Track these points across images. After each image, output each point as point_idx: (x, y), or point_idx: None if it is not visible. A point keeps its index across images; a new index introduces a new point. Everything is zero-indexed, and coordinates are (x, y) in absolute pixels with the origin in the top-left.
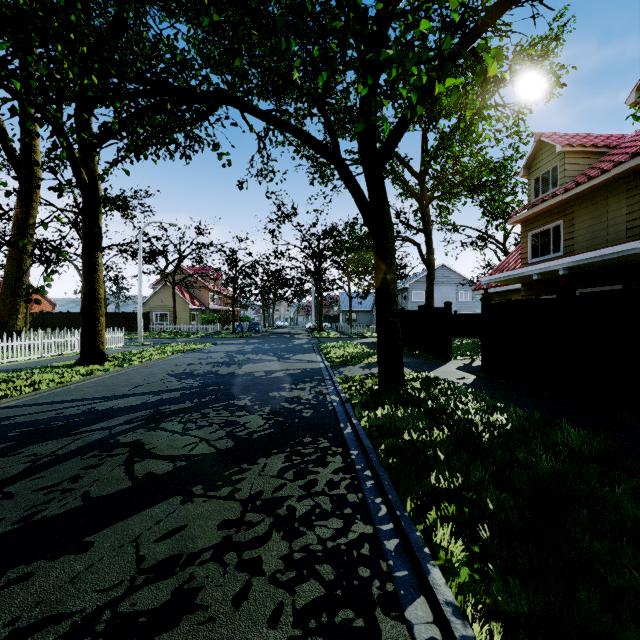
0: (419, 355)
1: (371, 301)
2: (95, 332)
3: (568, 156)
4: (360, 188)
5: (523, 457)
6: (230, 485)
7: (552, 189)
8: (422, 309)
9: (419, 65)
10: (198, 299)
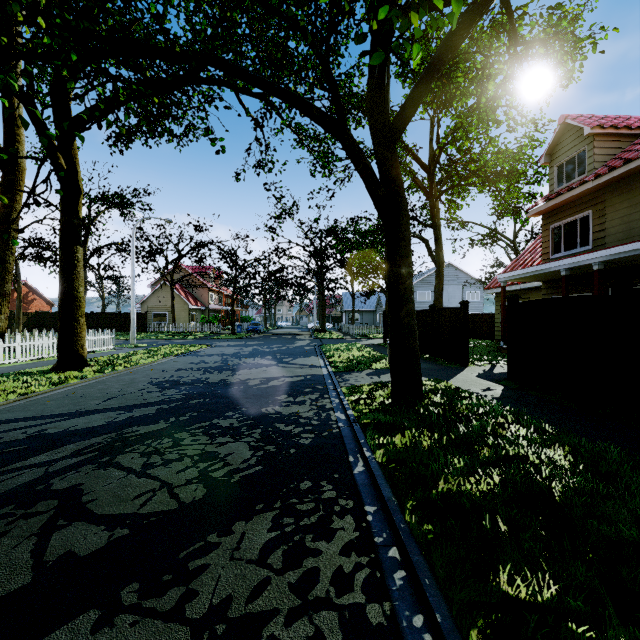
0: (431, 359)
1: (375, 301)
2: (73, 334)
3: (598, 139)
4: (370, 166)
5: (638, 538)
6: (182, 582)
7: (579, 176)
8: (434, 309)
9: (445, 6)
10: (198, 299)
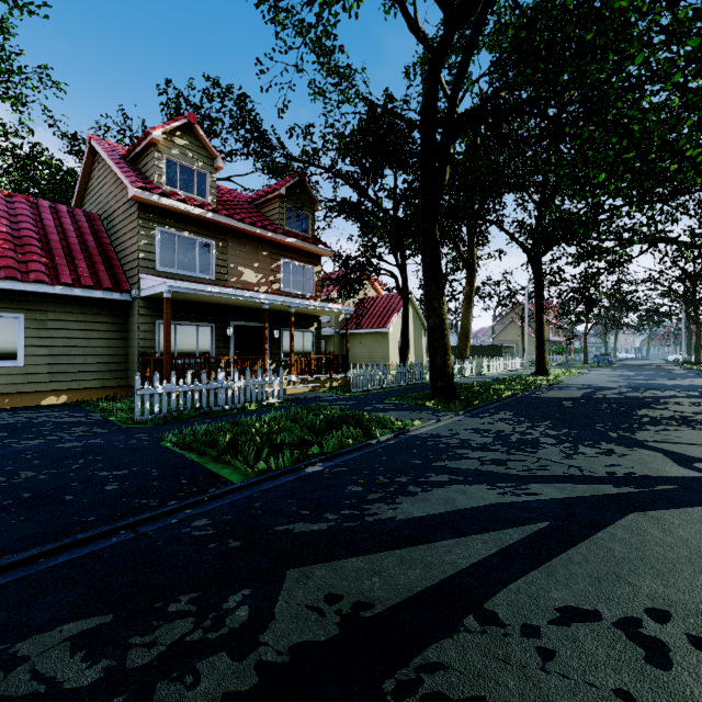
0: None
1: None
2: (543, 358)
3: None
4: None
5: None
6: None
7: None
8: None
9: None
10: None
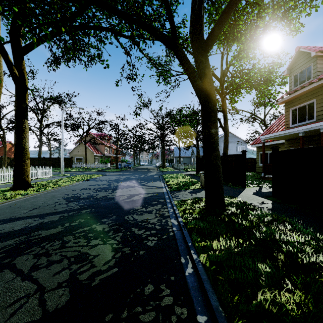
0: (223, 183)
1: (190, 151)
2: (22, 169)
3: (319, 59)
4: (192, 66)
5: None
6: None
7: (307, 80)
8: (225, 155)
9: None
10: (99, 150)
